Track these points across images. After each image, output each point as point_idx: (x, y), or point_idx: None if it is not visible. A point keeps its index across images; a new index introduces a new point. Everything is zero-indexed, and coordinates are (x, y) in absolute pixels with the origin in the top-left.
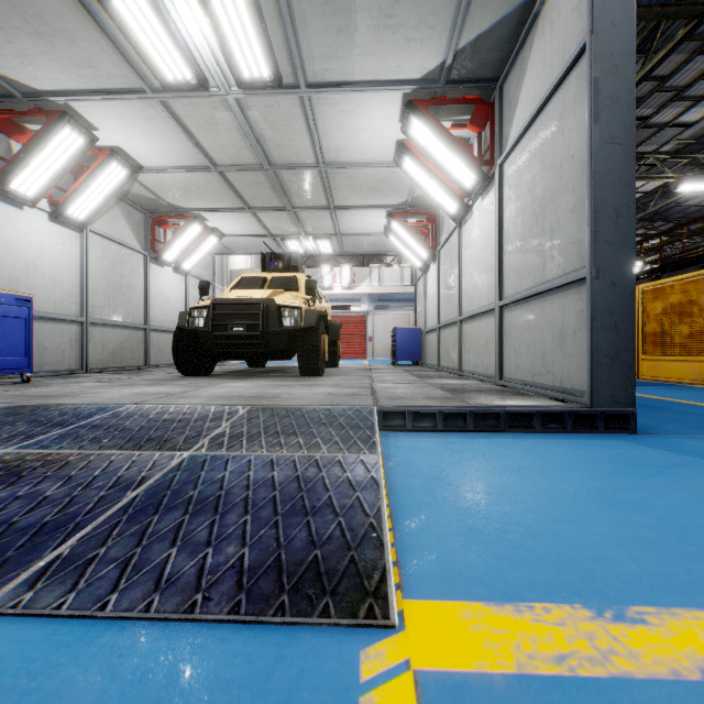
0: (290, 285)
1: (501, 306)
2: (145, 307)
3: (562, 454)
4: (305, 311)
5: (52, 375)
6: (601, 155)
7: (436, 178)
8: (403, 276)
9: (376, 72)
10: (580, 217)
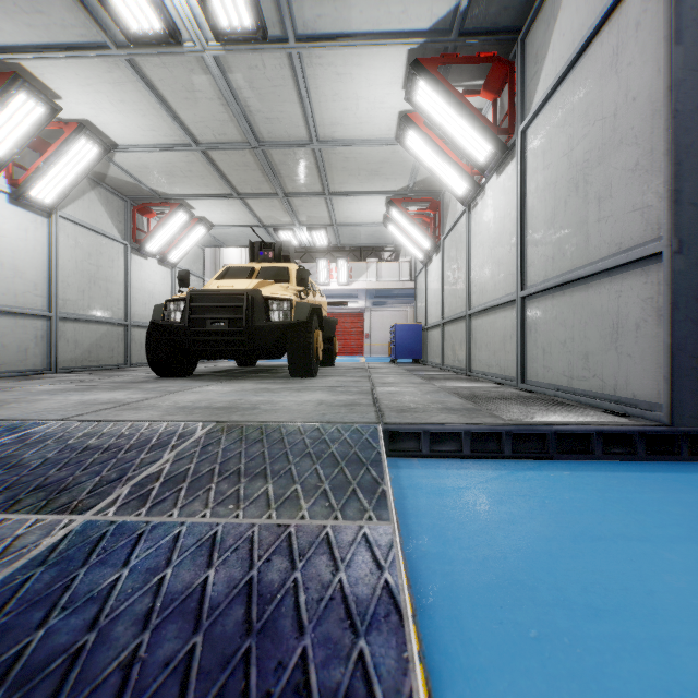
0: (281, 276)
1: (523, 296)
2: (126, 301)
3: (660, 504)
4: (295, 304)
5: (13, 376)
6: (683, 87)
7: (443, 154)
8: (401, 271)
9: (377, 21)
10: (647, 175)
